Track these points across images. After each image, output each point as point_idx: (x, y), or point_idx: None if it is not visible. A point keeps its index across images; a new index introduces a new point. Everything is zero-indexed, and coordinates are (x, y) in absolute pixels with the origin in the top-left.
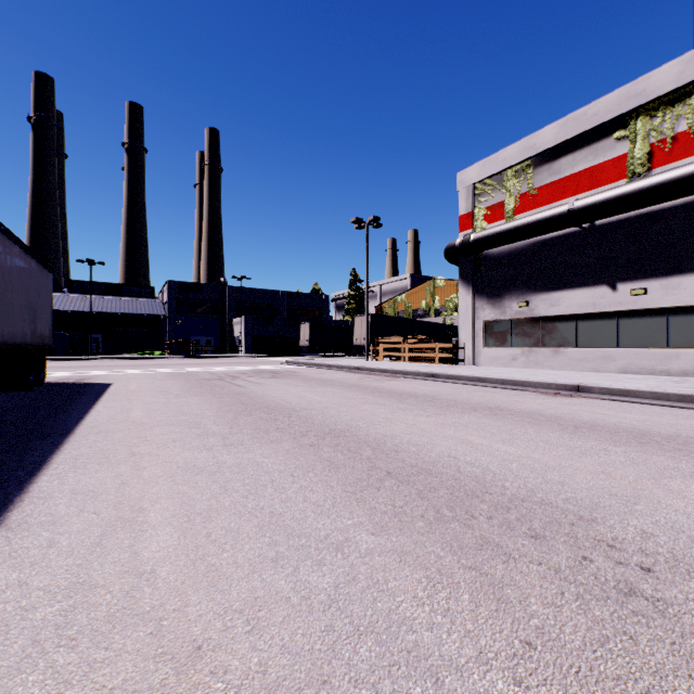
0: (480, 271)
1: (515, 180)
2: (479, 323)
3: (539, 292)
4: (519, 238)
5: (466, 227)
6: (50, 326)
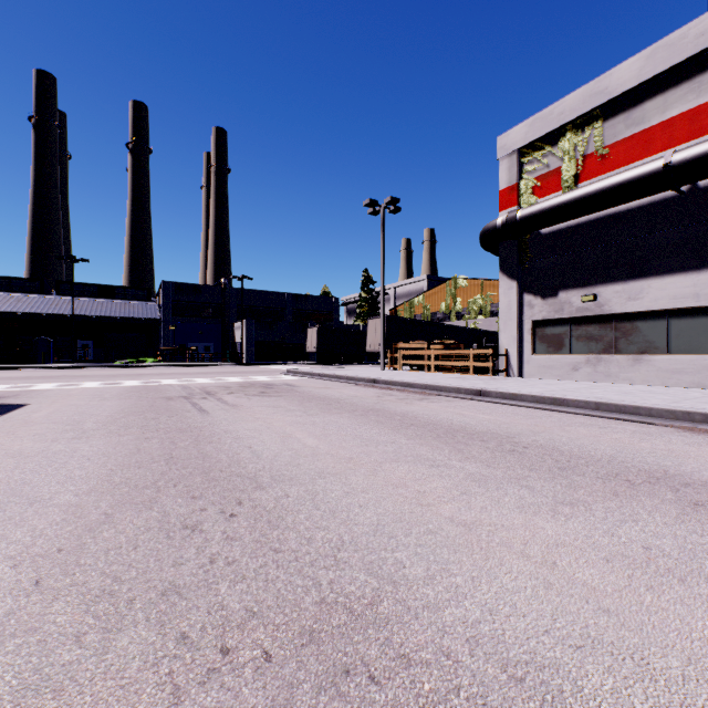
0: (528, 258)
1: (577, 138)
2: (526, 324)
3: (611, 281)
4: (587, 210)
5: (509, 203)
6: None
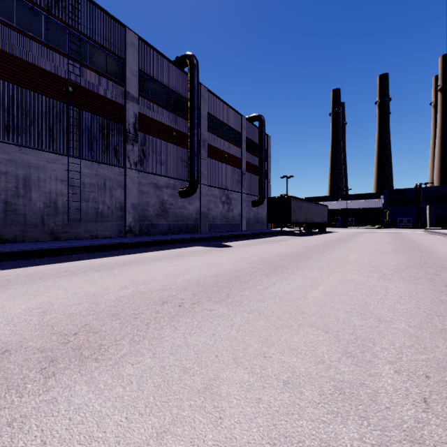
0: None
1: None
2: None
3: None
4: None
5: None
6: (327, 219)
